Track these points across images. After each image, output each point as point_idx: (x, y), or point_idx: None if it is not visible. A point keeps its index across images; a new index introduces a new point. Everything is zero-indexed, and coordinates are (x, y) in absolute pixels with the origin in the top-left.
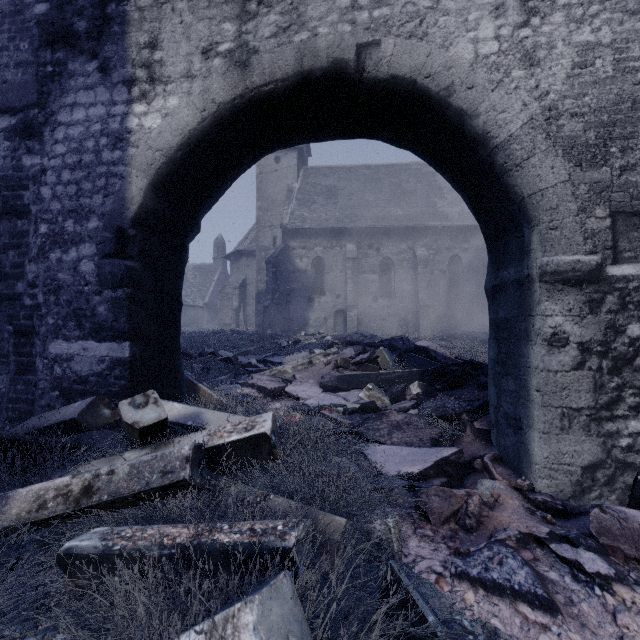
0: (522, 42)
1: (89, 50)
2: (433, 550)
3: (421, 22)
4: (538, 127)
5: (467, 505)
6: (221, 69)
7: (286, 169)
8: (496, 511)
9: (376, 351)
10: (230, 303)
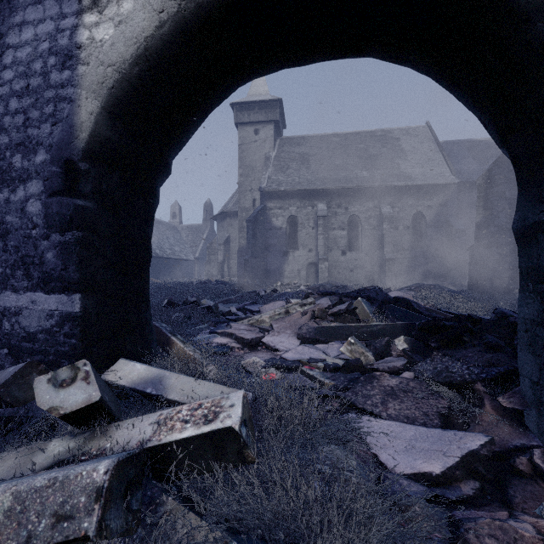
0: None
1: None
2: None
3: None
4: None
5: None
6: None
7: (264, 140)
8: None
9: (353, 302)
10: (216, 257)
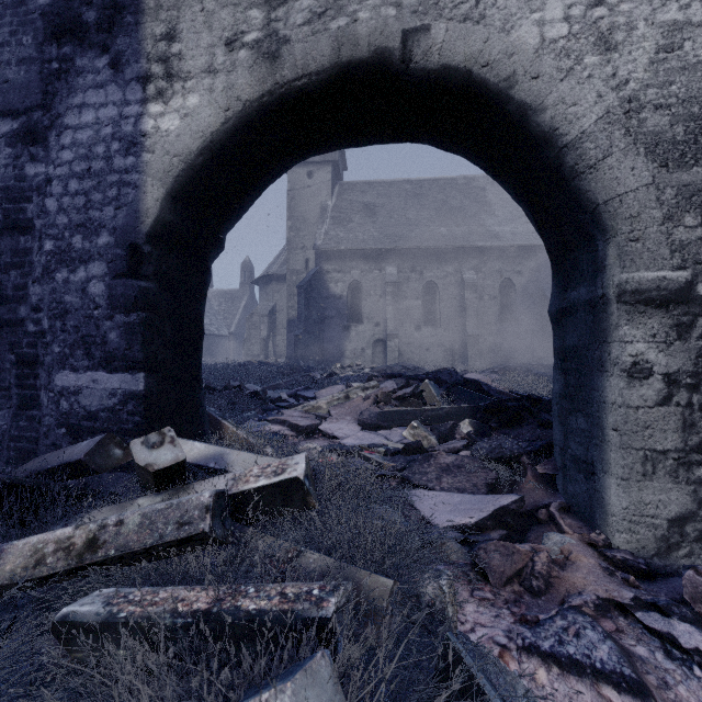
0: (596, 23)
1: (99, 43)
2: (494, 617)
3: (477, 3)
4: (616, 122)
5: (533, 563)
6: (247, 62)
7: (320, 185)
8: (568, 571)
9: (421, 384)
10: (258, 332)
